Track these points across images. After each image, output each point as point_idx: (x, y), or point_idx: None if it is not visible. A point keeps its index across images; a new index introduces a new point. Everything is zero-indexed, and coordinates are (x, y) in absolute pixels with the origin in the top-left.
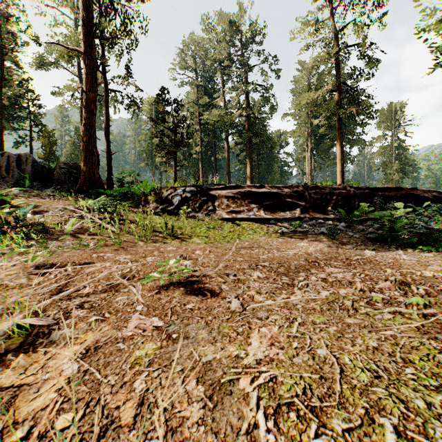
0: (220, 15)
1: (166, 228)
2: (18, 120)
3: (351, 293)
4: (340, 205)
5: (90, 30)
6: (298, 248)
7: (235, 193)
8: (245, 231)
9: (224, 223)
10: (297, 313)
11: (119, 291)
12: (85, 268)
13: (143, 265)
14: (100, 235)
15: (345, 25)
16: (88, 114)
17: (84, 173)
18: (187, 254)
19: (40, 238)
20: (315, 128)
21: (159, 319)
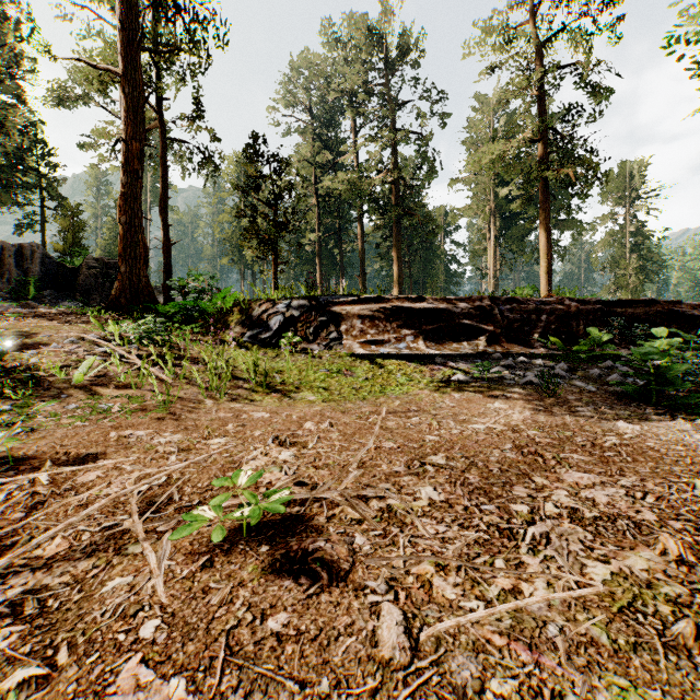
0: (350, 19)
1: (255, 374)
2: (23, 189)
3: (660, 569)
4: (554, 331)
5: (132, 36)
6: (490, 415)
7: (376, 309)
8: (393, 379)
9: (356, 362)
10: (557, 666)
11: (123, 550)
12: (80, 471)
13: (198, 463)
14: (137, 387)
15: (554, 34)
16: (128, 177)
17: (122, 275)
18: (289, 430)
19: (22, 397)
20: (502, 203)
21: (187, 687)
